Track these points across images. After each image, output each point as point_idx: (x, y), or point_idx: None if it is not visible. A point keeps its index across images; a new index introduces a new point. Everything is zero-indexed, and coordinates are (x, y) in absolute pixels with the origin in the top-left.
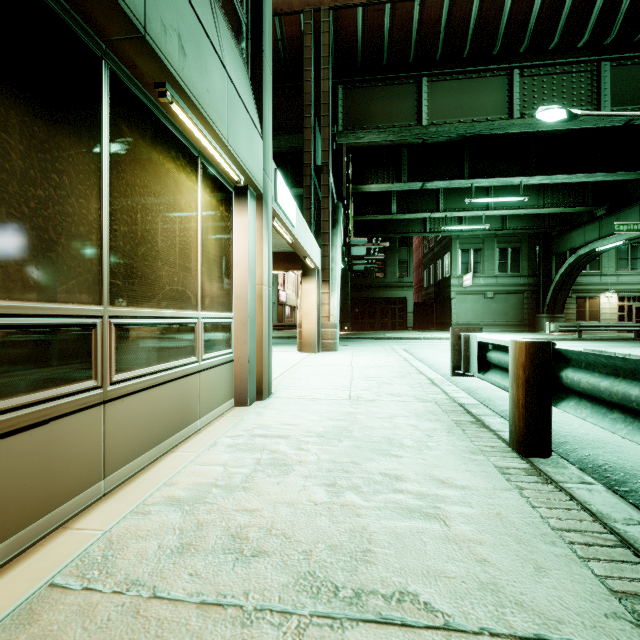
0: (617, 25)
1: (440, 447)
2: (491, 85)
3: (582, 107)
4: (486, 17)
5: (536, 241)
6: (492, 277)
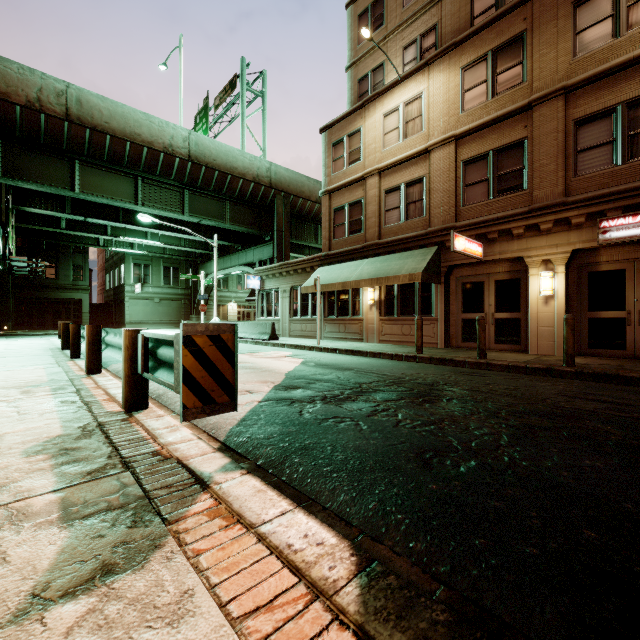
0: (187, 178)
1: (39, 351)
2: (125, 181)
3: (176, 209)
4: (116, 148)
5: (190, 265)
6: (159, 287)
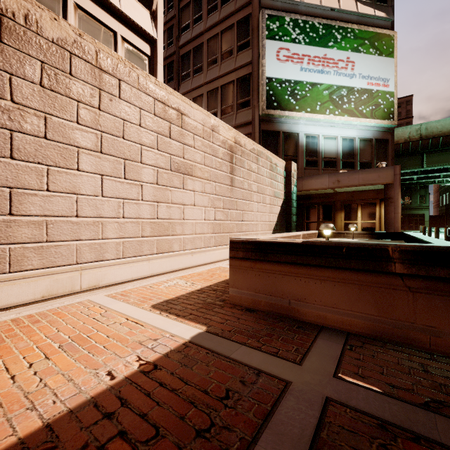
0: None
1: None
2: None
3: None
4: (445, 141)
5: None
6: None
